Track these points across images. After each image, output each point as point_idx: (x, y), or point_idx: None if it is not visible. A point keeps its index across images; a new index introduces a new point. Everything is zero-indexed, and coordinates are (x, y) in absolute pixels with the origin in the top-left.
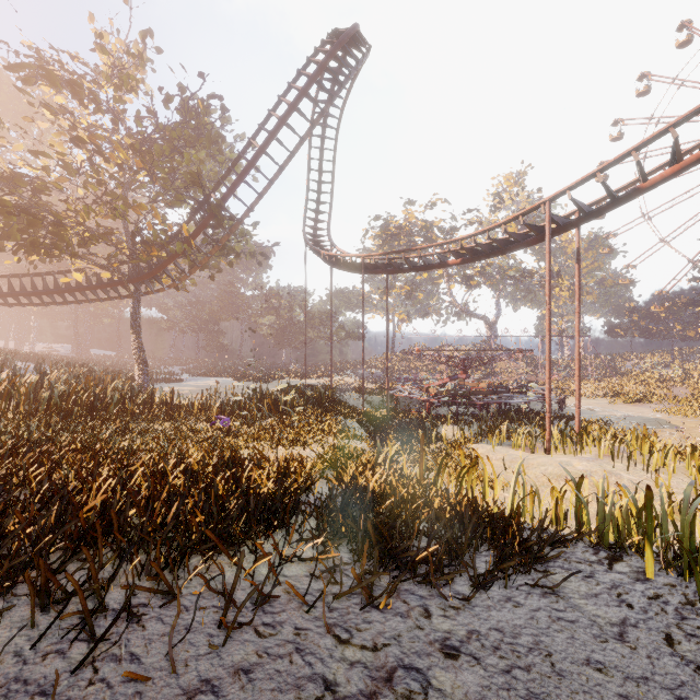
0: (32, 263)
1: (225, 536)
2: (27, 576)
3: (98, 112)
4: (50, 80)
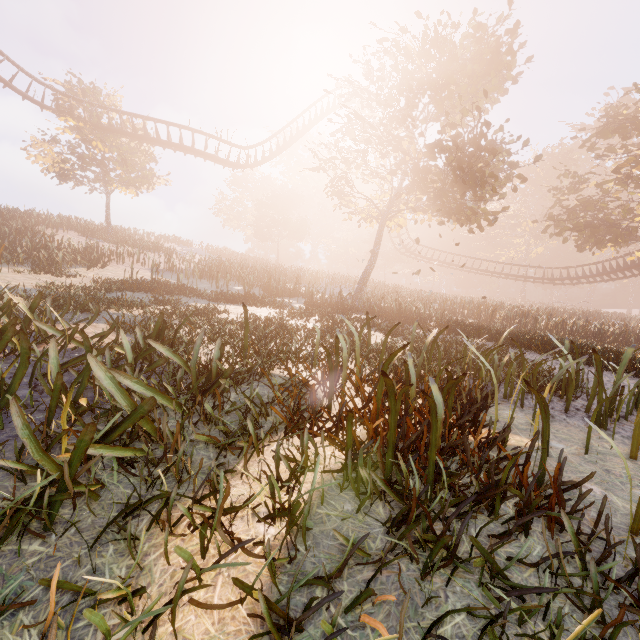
0: (615, 249)
1: (546, 349)
2: (497, 337)
3: (639, 134)
4: (604, 137)
